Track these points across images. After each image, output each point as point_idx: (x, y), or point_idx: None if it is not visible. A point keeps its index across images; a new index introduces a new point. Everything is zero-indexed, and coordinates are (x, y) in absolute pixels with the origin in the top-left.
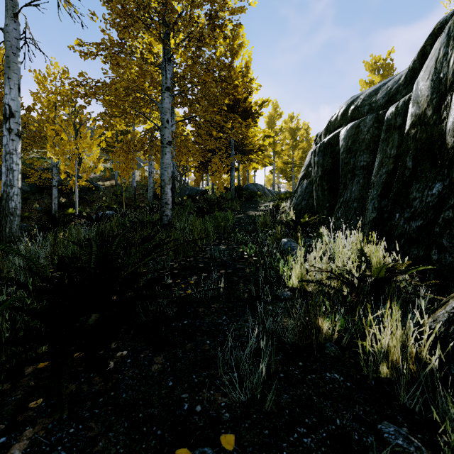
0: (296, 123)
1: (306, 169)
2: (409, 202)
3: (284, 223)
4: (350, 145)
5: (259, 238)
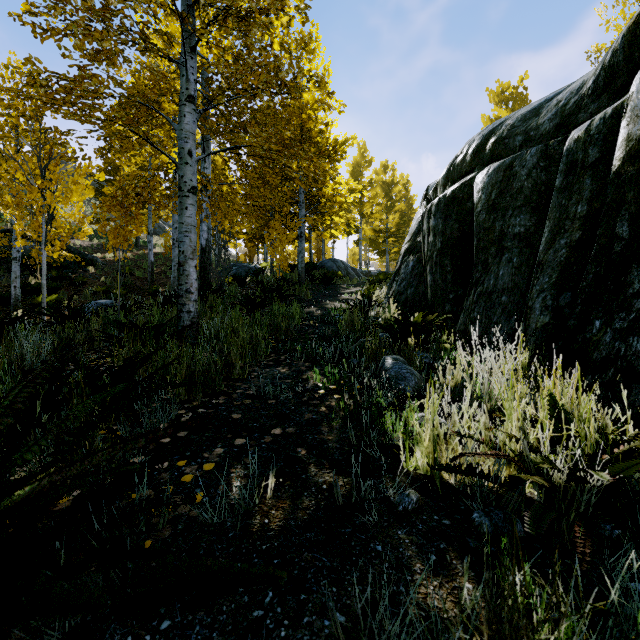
0: (392, 175)
1: (413, 239)
2: (625, 300)
3: (385, 327)
4: (494, 198)
5: (344, 351)
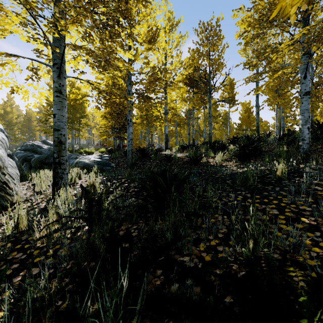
0: None
1: None
2: None
3: None
4: None
5: None
